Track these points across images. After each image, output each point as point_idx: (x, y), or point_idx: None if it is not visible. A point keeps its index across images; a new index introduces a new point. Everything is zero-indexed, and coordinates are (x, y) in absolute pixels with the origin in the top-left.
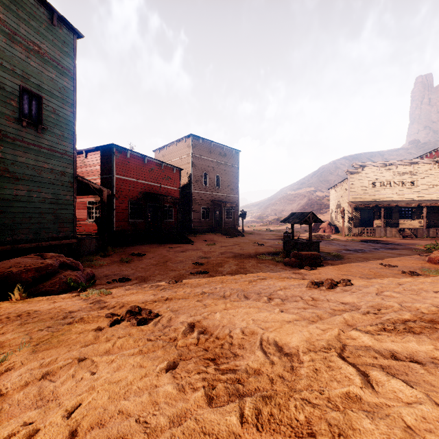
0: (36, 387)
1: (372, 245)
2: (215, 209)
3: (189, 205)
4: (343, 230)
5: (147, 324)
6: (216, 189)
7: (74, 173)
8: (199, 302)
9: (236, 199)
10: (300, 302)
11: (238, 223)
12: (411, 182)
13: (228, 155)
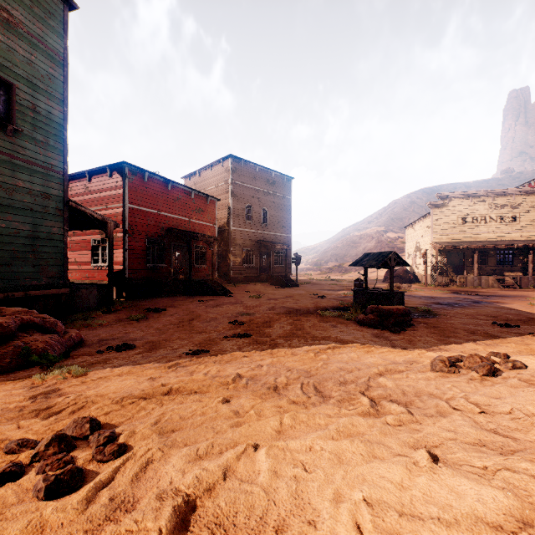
0: None
1: (467, 297)
2: (261, 252)
3: (228, 246)
4: (425, 279)
5: (81, 485)
6: (262, 226)
7: (64, 197)
8: (226, 405)
9: (288, 239)
10: (458, 418)
11: (290, 271)
12: (512, 217)
13: (277, 183)
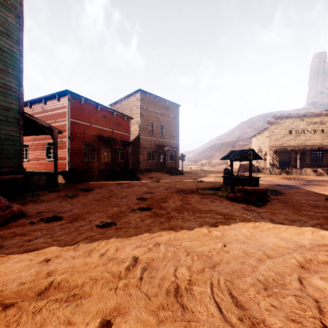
0: None
1: (297, 181)
2: (160, 153)
3: (138, 149)
4: (265, 170)
5: None
6: (160, 136)
7: (20, 110)
8: None
9: (177, 144)
10: None
11: (178, 165)
12: (321, 130)
13: (170, 108)
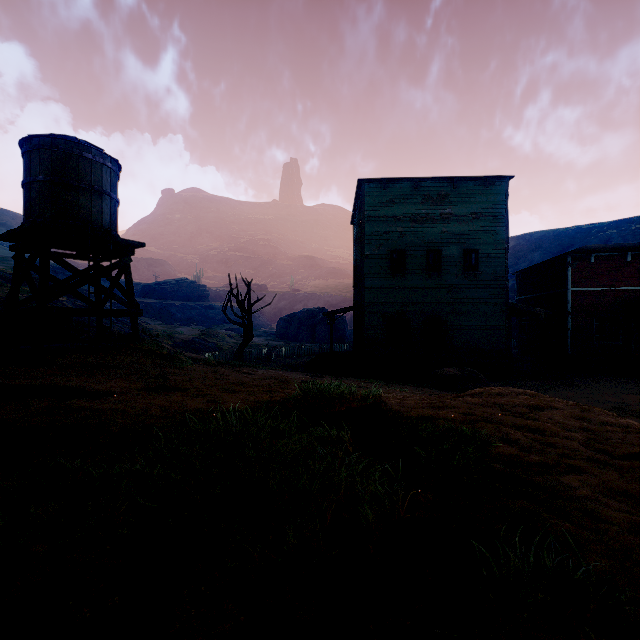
0: (398, 392)
1: None
2: None
3: None
4: None
5: None
6: None
7: (505, 302)
8: None
9: None
10: None
11: None
12: None
13: None
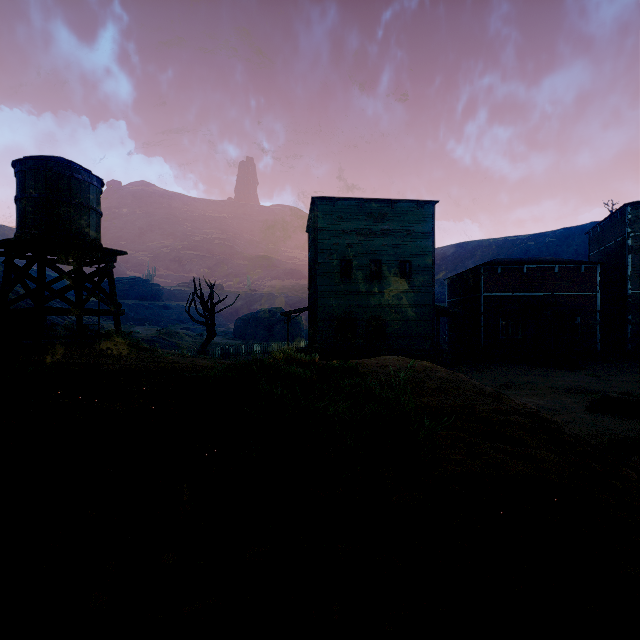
0: None
1: None
2: None
3: (624, 314)
4: None
5: None
6: None
7: (432, 304)
8: None
9: None
10: None
11: None
12: None
13: None
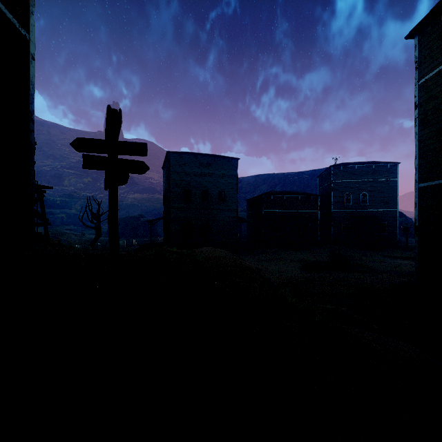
0: None
1: None
2: None
3: (330, 221)
4: None
5: None
6: (361, 206)
7: (237, 216)
8: None
9: (393, 213)
10: None
11: (396, 238)
12: None
13: (379, 171)
